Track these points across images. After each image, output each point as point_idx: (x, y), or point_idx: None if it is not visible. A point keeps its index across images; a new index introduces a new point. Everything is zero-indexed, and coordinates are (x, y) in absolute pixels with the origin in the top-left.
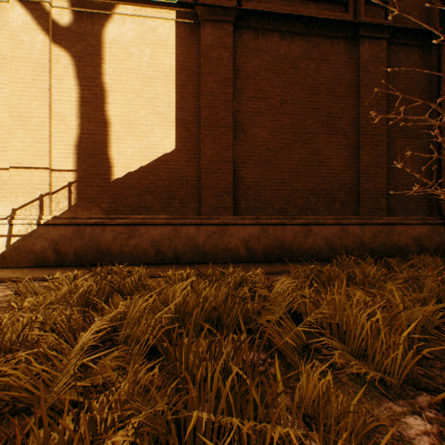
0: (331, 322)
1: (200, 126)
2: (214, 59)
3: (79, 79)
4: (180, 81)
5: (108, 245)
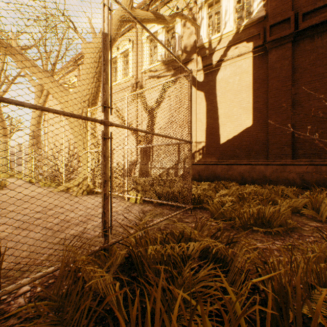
0: (314, 205)
1: (268, 109)
2: (277, 68)
3: (206, 102)
4: (255, 87)
5: (219, 174)
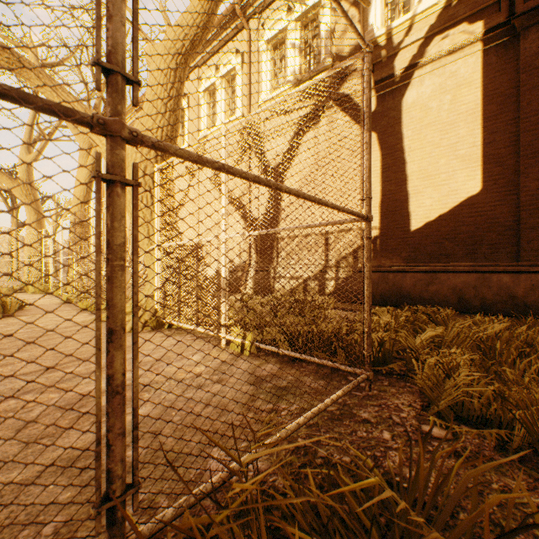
0: None
1: (518, 156)
2: None
3: (382, 150)
4: (488, 113)
5: (408, 290)
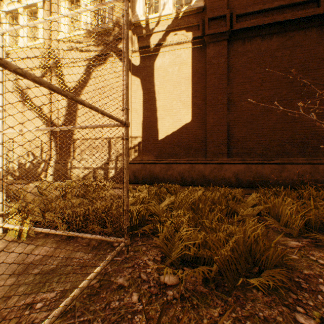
0: (272, 212)
1: (206, 106)
2: (215, 64)
3: (143, 90)
4: (194, 81)
5: (157, 174)
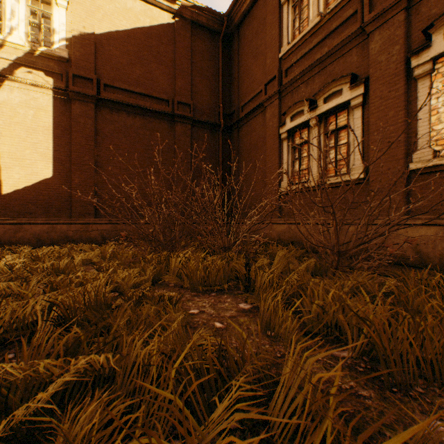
0: (103, 255)
1: (72, 163)
2: (82, 123)
3: None
4: (57, 133)
5: (0, 237)
